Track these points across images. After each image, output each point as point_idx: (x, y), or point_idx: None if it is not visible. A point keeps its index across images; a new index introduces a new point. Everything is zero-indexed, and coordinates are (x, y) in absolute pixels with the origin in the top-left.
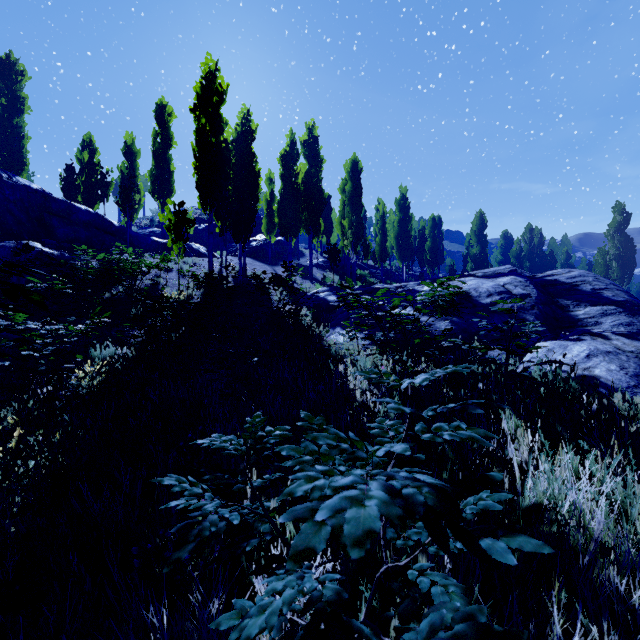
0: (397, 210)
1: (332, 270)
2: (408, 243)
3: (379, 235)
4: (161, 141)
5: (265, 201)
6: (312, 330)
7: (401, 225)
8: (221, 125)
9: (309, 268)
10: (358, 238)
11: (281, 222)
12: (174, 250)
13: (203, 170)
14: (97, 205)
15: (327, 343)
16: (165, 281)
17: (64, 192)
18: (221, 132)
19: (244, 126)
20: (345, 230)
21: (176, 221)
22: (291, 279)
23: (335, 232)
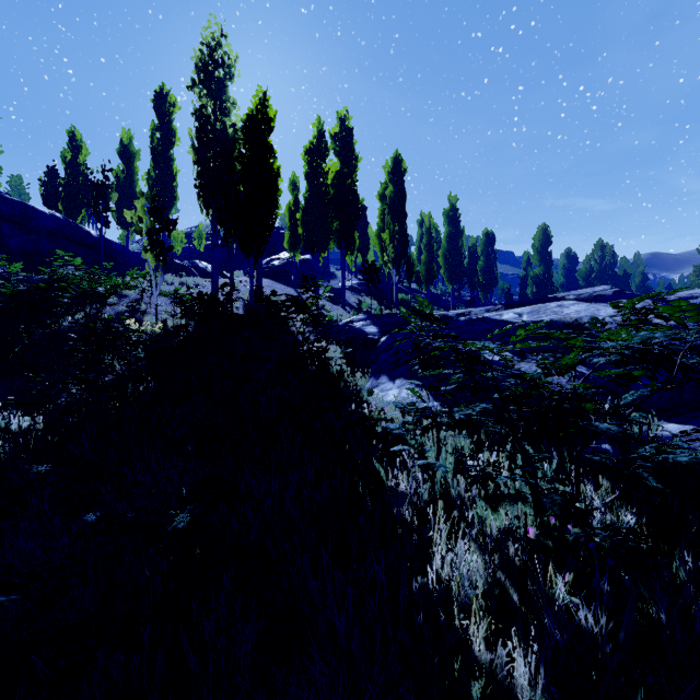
0: (446, 223)
1: (369, 294)
2: (459, 262)
3: (425, 252)
4: (161, 137)
5: (288, 210)
6: (344, 381)
7: (450, 241)
8: (227, 105)
9: (341, 291)
10: (401, 254)
11: (306, 233)
12: (150, 263)
13: (203, 163)
14: (83, 215)
15: (369, 412)
16: (148, 307)
17: (44, 199)
18: (227, 114)
19: (260, 113)
20: (385, 244)
21: (152, 221)
22: (315, 304)
23: (371, 251)
